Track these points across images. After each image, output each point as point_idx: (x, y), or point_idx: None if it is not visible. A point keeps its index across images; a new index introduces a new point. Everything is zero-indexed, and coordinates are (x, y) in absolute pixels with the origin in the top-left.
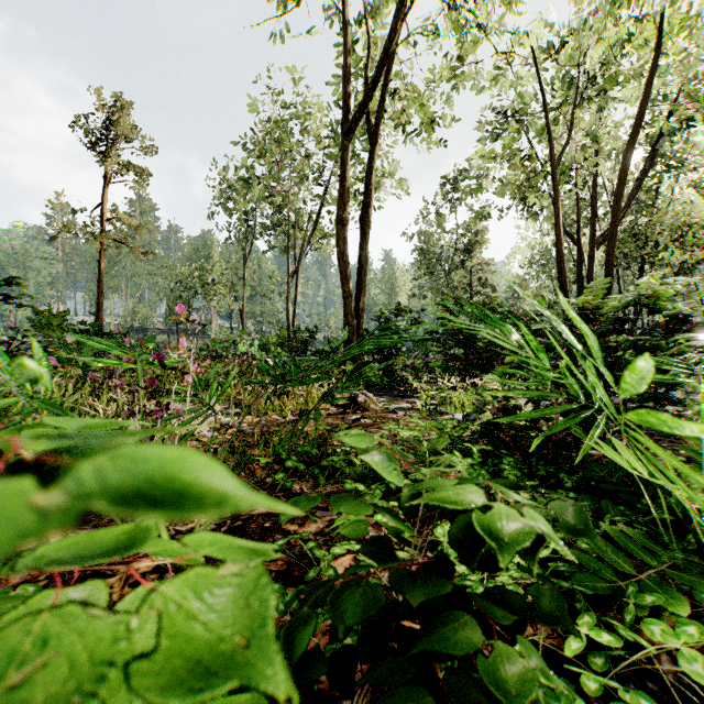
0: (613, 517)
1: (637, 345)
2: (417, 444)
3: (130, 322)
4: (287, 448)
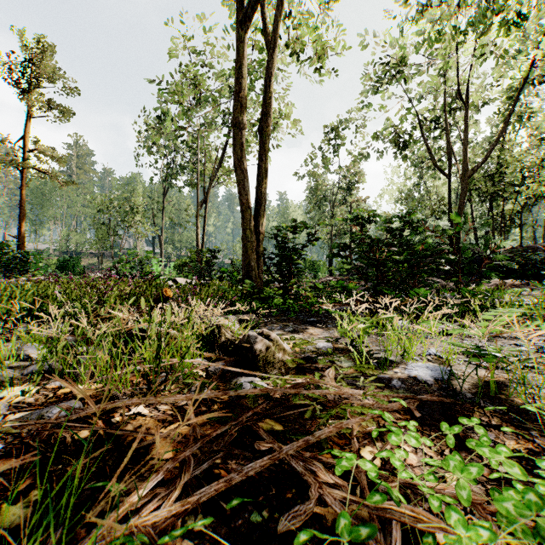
0: None
1: None
2: None
3: (64, 247)
4: None
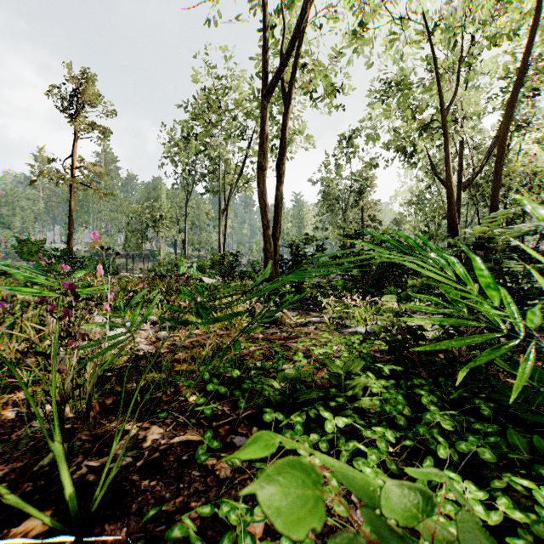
0: None
1: (542, 273)
2: (333, 368)
3: (96, 249)
4: (210, 368)
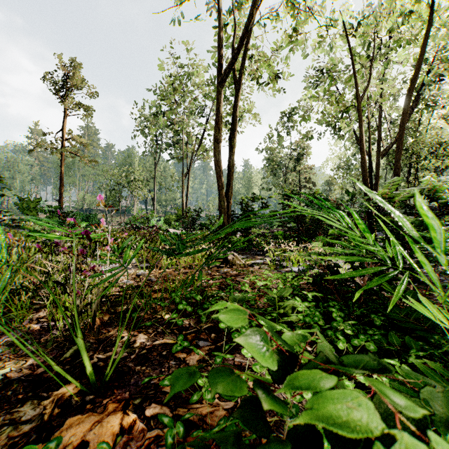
0: (417, 352)
1: (423, 224)
2: (270, 293)
3: (81, 205)
4: (180, 294)
